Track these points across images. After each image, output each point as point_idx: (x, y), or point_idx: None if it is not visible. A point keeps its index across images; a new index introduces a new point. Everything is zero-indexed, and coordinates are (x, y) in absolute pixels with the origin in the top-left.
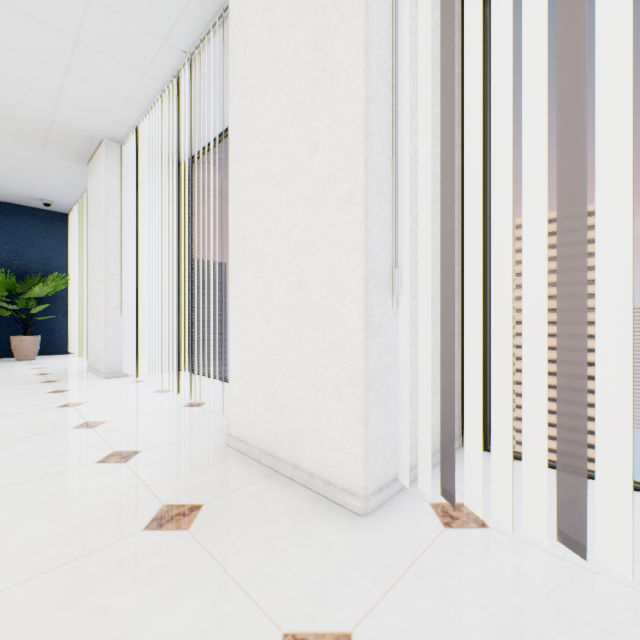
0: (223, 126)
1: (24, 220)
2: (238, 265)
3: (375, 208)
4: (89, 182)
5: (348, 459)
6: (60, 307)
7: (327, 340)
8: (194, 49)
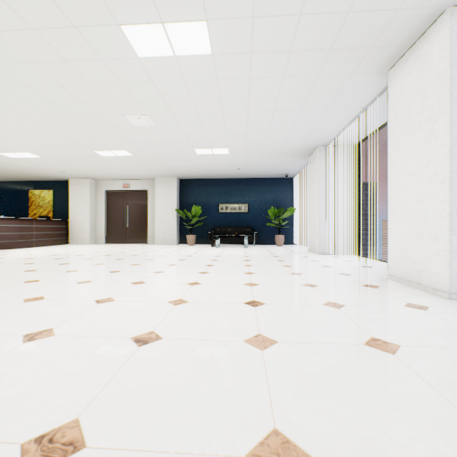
0: (380, 124)
1: (277, 184)
2: (392, 206)
3: (456, 185)
4: (309, 165)
5: (442, 279)
6: (289, 222)
7: (433, 235)
8: (367, 106)
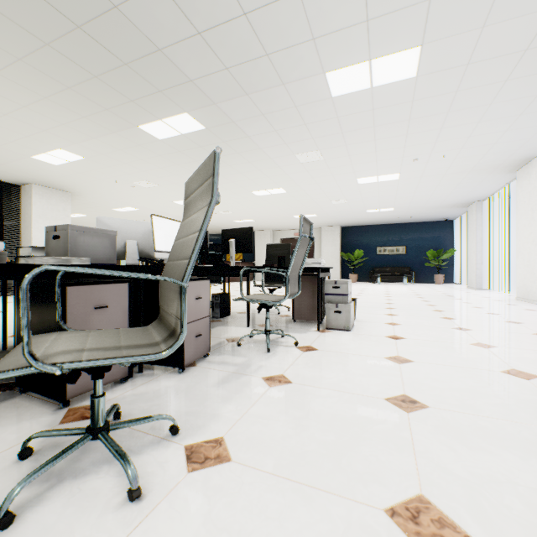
0: None
1: (435, 227)
2: (517, 255)
3: None
4: (467, 214)
5: (535, 295)
6: (449, 262)
7: (532, 272)
8: (509, 183)
